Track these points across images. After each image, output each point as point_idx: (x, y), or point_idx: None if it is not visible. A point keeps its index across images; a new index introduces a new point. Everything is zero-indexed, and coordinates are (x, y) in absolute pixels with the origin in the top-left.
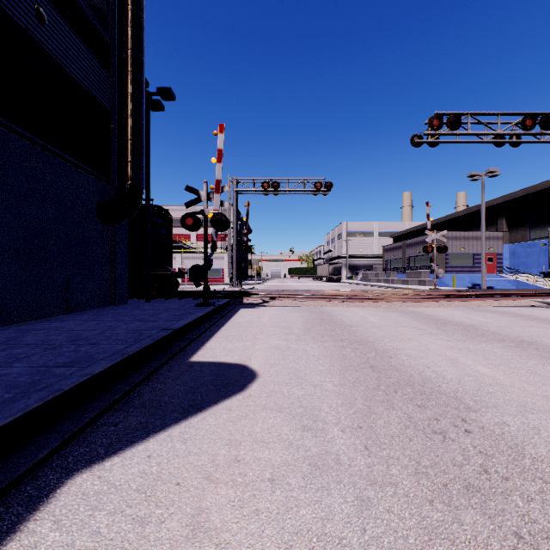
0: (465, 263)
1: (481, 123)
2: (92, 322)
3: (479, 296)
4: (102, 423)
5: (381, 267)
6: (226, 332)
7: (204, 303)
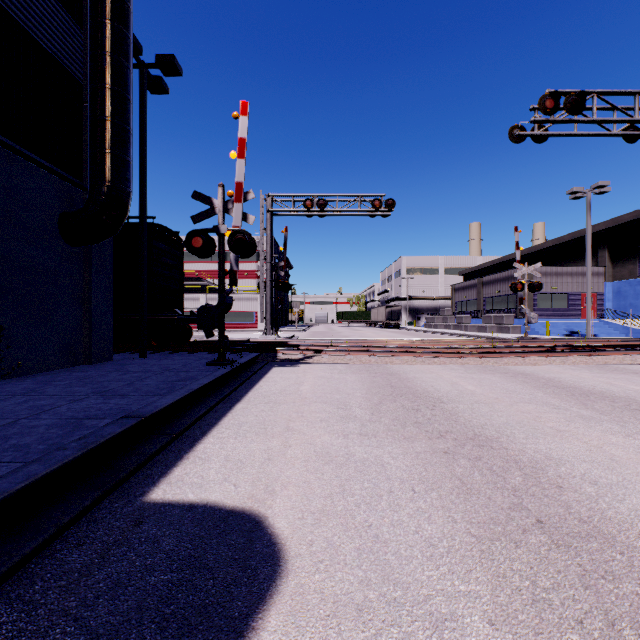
0: (557, 305)
1: (612, 106)
2: (18, 398)
3: (596, 348)
4: None
5: (451, 311)
6: (241, 414)
7: (218, 361)
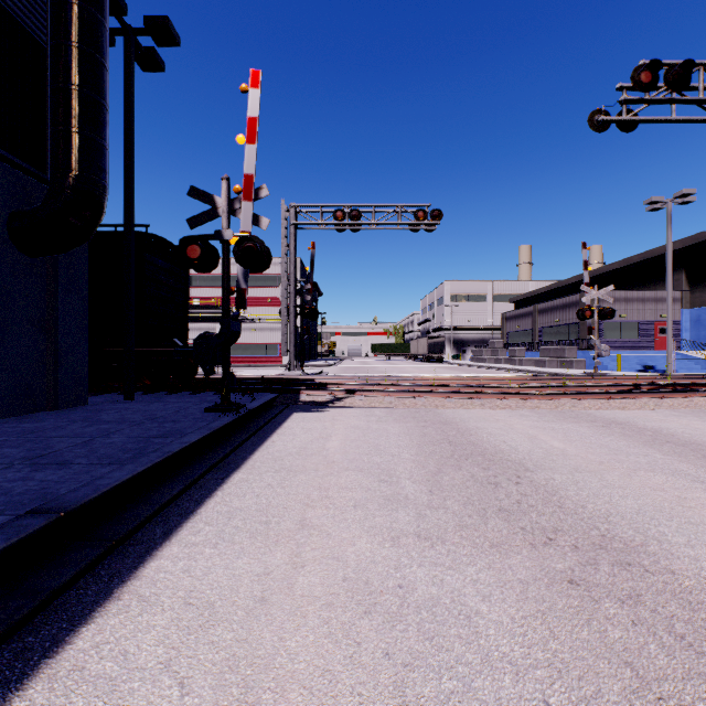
0: (627, 336)
1: None
2: None
3: (689, 387)
4: None
5: (502, 342)
6: (236, 492)
7: (221, 406)
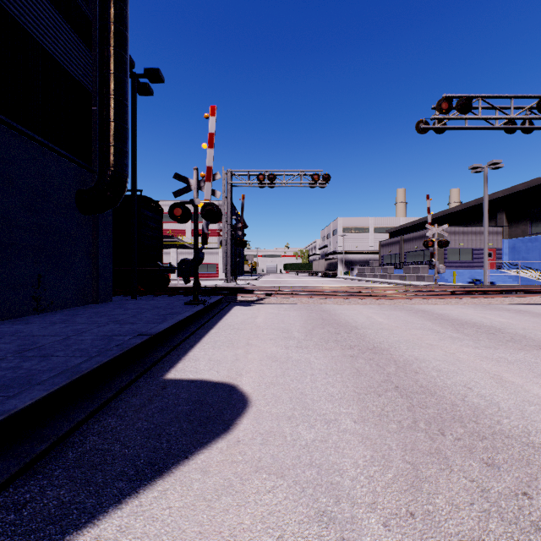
0: (464, 258)
1: (493, 107)
2: (60, 325)
3: (486, 292)
4: (0, 504)
5: (378, 263)
6: (215, 335)
7: (193, 301)
